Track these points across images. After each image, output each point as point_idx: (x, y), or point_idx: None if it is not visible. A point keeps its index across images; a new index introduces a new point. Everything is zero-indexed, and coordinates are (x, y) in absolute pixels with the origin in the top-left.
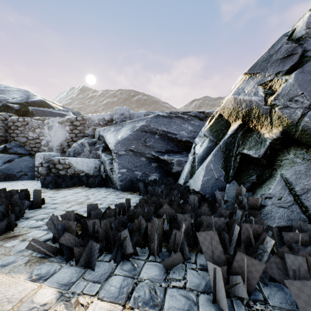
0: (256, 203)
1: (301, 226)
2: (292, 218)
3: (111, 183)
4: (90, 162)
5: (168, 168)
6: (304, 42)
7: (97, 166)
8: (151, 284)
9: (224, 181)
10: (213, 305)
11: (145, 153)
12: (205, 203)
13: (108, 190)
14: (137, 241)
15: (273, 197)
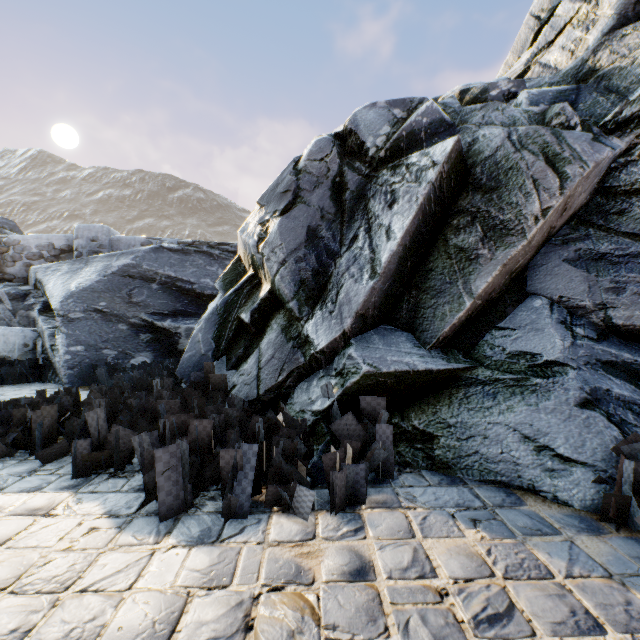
0: (222, 382)
1: (234, 400)
2: (249, 395)
3: (53, 374)
4: (13, 334)
5: (172, 343)
6: (303, 177)
7: (29, 343)
8: (7, 476)
9: (212, 357)
10: (72, 480)
11: (127, 316)
12: (167, 389)
13: (43, 387)
14: (21, 441)
15: (246, 373)
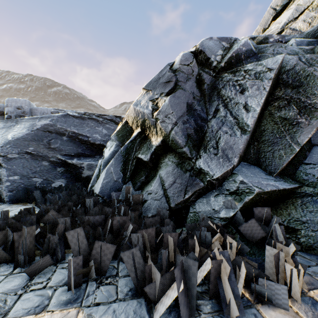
0: (139, 199)
1: (160, 212)
2: (161, 207)
3: None
4: None
5: (78, 173)
6: (178, 74)
7: None
8: (3, 296)
9: (122, 182)
10: (67, 293)
11: (48, 156)
12: (99, 205)
13: None
14: (2, 257)
15: (153, 192)
